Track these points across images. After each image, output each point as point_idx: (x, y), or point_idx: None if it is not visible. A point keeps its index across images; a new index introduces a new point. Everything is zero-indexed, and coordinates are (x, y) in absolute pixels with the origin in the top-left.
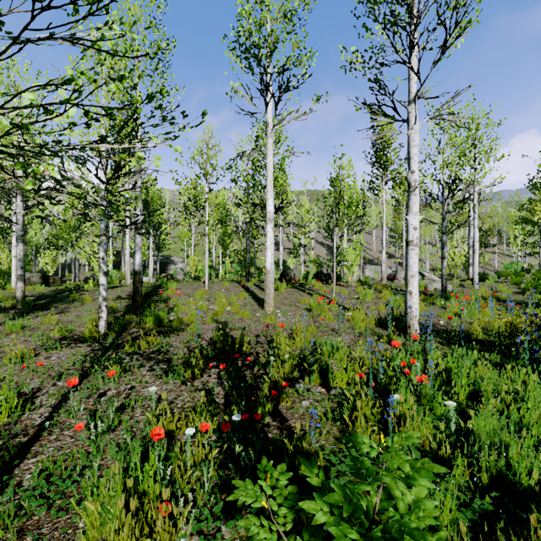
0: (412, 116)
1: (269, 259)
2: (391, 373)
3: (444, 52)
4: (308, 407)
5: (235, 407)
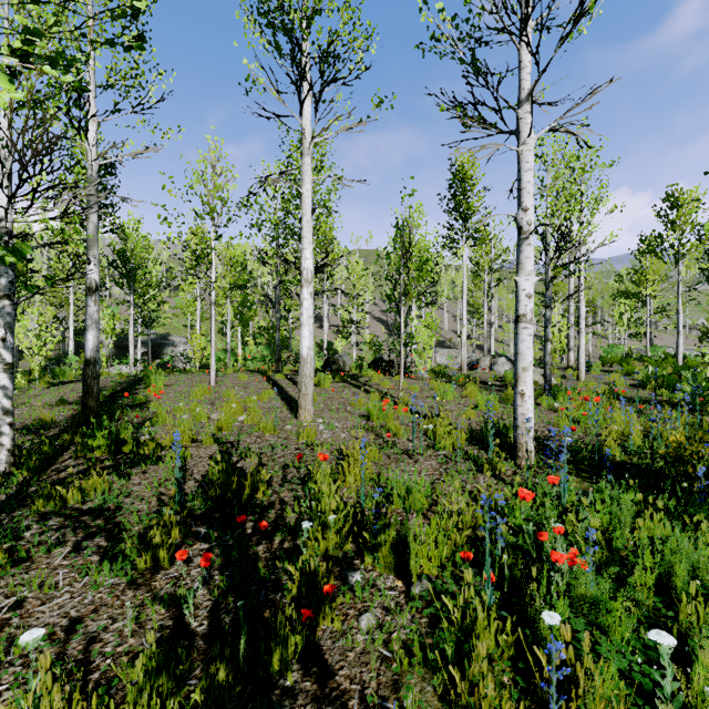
0: (524, 124)
1: (305, 340)
2: (511, 538)
3: (577, 22)
4: (374, 628)
5: (221, 664)
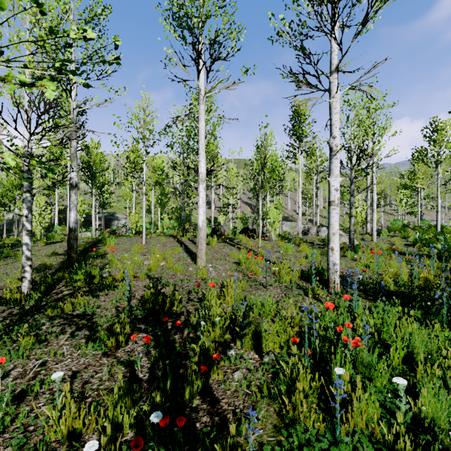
0: (333, 85)
1: (201, 217)
2: (322, 332)
3: (365, 25)
4: (241, 379)
5: (158, 393)
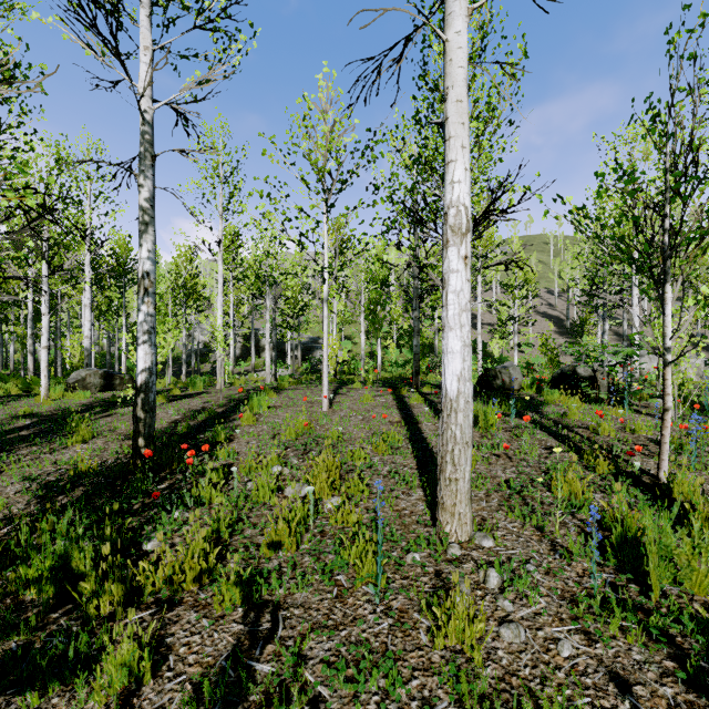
0: None
1: (453, 361)
2: None
3: None
4: None
5: None
